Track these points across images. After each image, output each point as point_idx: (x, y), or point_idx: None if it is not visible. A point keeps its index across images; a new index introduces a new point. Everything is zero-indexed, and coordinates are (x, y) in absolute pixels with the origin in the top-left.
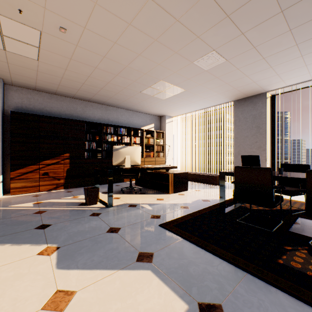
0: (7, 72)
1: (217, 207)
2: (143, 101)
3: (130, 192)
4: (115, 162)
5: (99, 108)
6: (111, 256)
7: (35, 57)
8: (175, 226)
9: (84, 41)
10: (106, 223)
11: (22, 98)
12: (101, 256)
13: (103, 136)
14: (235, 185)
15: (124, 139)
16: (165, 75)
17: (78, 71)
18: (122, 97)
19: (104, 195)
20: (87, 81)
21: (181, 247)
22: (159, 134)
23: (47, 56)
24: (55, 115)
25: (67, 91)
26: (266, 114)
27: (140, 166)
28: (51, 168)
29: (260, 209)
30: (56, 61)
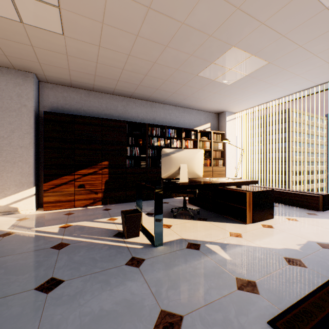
0: (36, 62)
1: None
2: (199, 91)
3: (184, 215)
4: (165, 174)
5: (143, 106)
6: None
7: (59, 28)
8: None
9: None
10: (151, 291)
11: (57, 97)
12: None
13: (147, 140)
14: None
15: (173, 142)
16: (242, 34)
17: (115, 48)
18: (172, 86)
19: (148, 219)
20: (127, 64)
21: None
22: (217, 136)
23: (72, 23)
24: (93, 115)
25: (105, 84)
26: None
27: (201, 180)
28: (87, 180)
29: None
30: (85, 32)
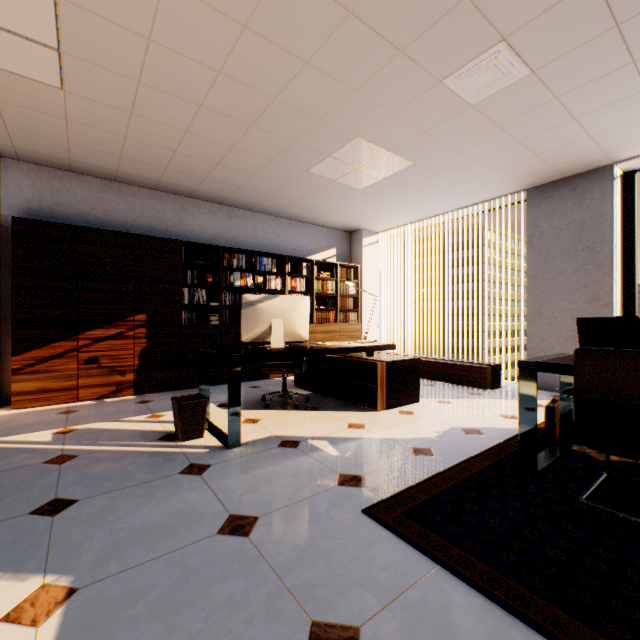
0: None
1: (508, 454)
2: (313, 195)
3: (283, 404)
4: (248, 335)
5: (214, 214)
6: (225, 637)
7: (55, 79)
8: (409, 518)
9: (167, 25)
10: (219, 498)
11: (40, 190)
12: (193, 636)
13: (222, 276)
14: (577, 400)
15: (270, 281)
16: (367, 123)
17: (161, 118)
18: (265, 185)
19: (221, 413)
20: (183, 145)
21: (443, 605)
22: (347, 272)
23: (81, 75)
24: (116, 227)
25: (140, 172)
26: (614, 219)
27: (307, 345)
28: (105, 348)
29: (628, 463)
30: (106, 90)
